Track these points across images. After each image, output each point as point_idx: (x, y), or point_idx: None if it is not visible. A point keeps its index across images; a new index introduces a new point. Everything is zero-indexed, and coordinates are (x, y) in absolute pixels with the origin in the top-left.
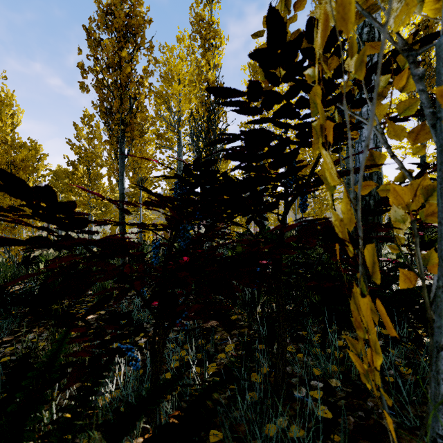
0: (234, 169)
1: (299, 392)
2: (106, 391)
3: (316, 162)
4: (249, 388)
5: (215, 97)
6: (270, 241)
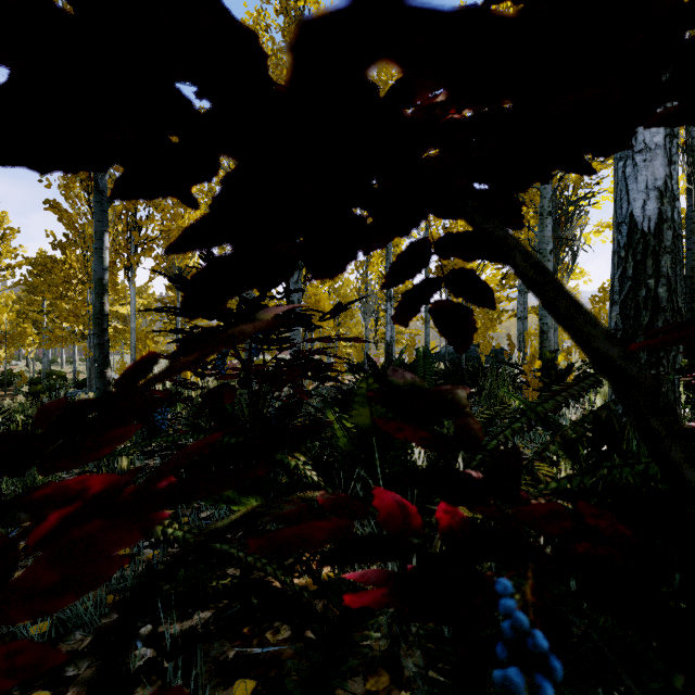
0: None
1: None
2: None
3: None
4: None
5: None
6: None
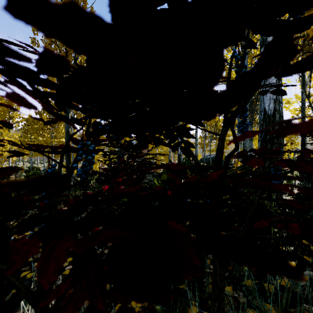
0: None
1: None
2: None
3: None
4: None
5: None
6: (211, 167)
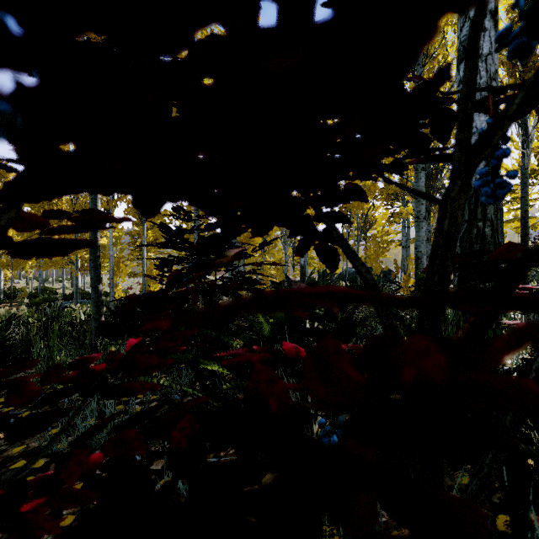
0: None
1: None
2: None
3: None
4: None
5: None
6: None
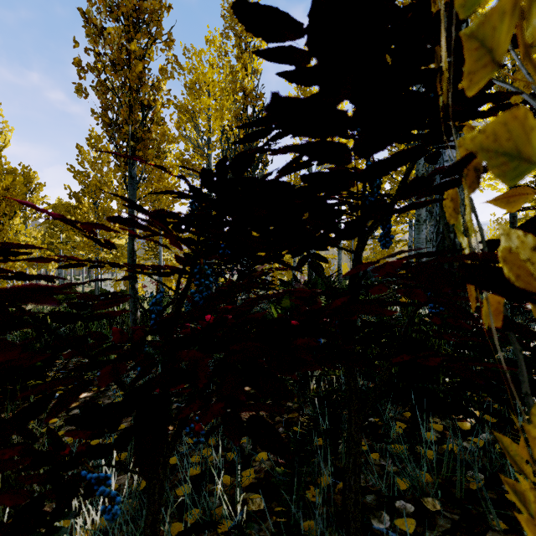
0: (283, 173)
1: (379, 521)
2: (89, 518)
3: (410, 169)
4: (303, 513)
5: (254, 111)
6: (340, 293)
